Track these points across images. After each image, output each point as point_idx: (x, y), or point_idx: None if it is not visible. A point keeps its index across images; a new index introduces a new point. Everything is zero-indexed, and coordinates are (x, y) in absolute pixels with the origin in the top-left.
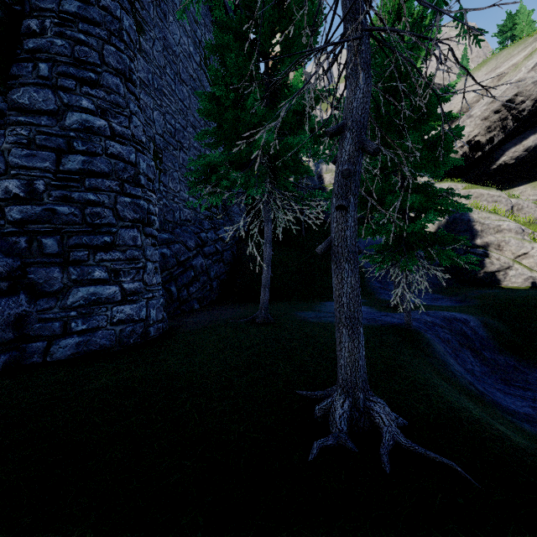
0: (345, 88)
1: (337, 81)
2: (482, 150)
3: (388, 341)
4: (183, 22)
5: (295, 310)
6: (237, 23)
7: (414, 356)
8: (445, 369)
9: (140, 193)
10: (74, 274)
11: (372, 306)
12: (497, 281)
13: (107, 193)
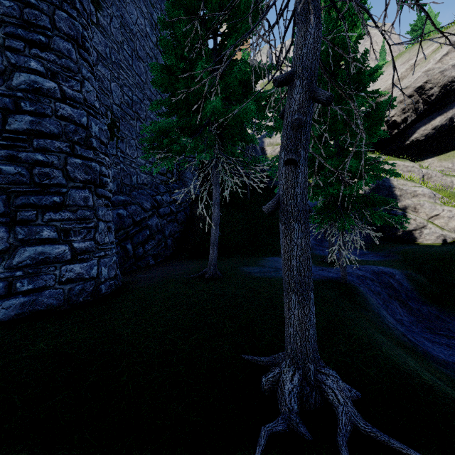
0: (292, 42)
1: (284, 33)
2: (398, 128)
3: (328, 296)
4: (140, 4)
5: (241, 266)
6: (188, 0)
7: (352, 310)
8: (380, 322)
9: (92, 155)
10: (21, 234)
11: None
12: (414, 238)
13: (57, 154)
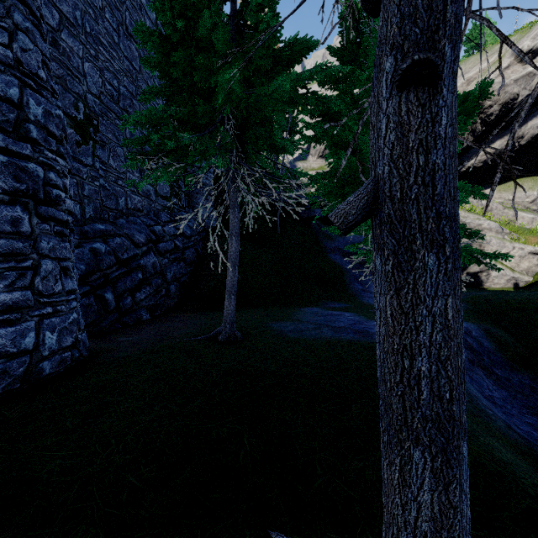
0: None
1: None
2: None
3: None
4: None
5: (270, 320)
6: None
7: None
8: (476, 408)
9: (29, 151)
10: None
11: (358, 313)
12: (480, 282)
13: None
